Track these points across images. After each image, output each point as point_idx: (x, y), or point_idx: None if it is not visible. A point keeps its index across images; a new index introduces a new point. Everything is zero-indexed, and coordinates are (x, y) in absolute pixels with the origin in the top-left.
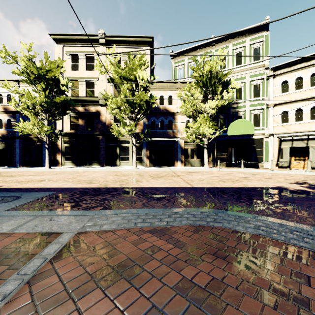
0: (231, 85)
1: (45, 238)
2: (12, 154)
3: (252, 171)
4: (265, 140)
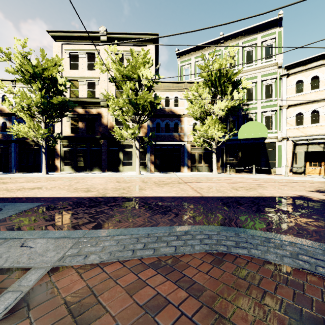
0: (241, 85)
1: (3, 279)
2: (7, 159)
3: (265, 177)
4: (277, 143)
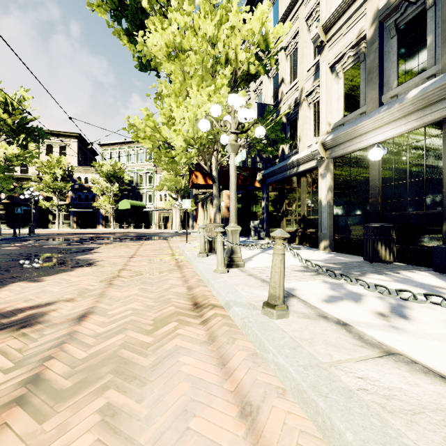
0: (125, 178)
1: None
2: None
3: (135, 230)
4: (153, 211)
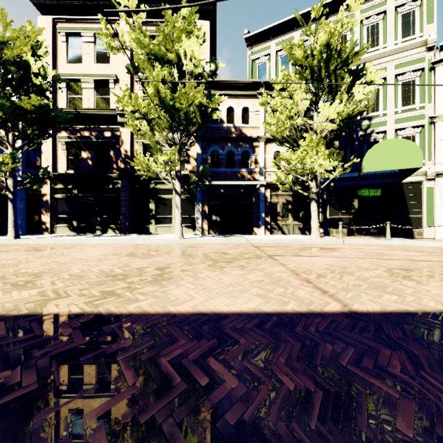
0: (365, 77)
1: None
2: None
3: (412, 244)
4: (426, 184)
